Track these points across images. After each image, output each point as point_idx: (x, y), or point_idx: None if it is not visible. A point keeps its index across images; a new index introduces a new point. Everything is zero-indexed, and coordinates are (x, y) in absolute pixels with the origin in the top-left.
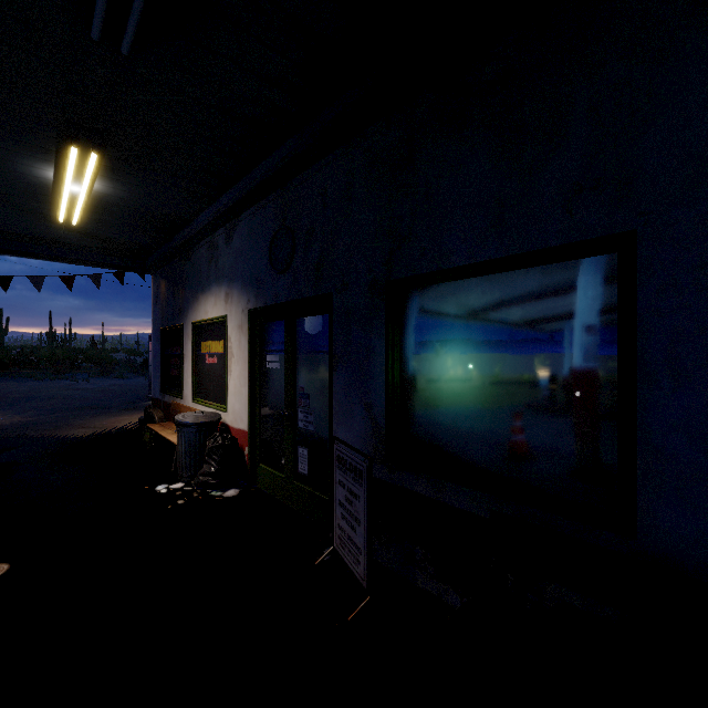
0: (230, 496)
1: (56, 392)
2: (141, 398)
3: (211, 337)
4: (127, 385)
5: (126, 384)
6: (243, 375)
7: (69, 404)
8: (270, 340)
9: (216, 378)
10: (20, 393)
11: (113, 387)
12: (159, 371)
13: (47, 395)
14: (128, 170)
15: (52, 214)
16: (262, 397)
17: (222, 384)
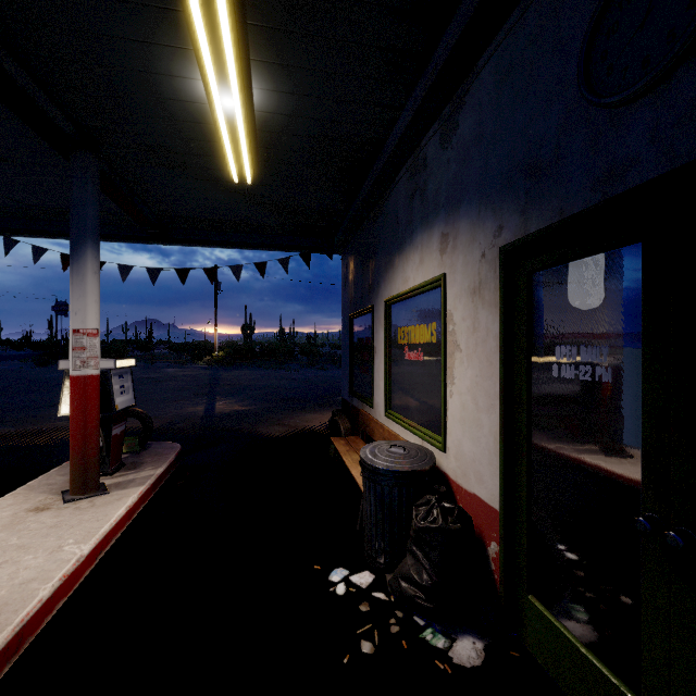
0: (467, 665)
1: (273, 381)
2: (335, 392)
3: (413, 319)
4: (327, 377)
5: (326, 376)
6: (484, 388)
7: (277, 394)
8: (567, 307)
9: (421, 386)
10: (249, 380)
11: (315, 378)
12: (348, 367)
13: (265, 384)
14: (285, 25)
15: (231, 178)
16: (537, 444)
17: (433, 397)
